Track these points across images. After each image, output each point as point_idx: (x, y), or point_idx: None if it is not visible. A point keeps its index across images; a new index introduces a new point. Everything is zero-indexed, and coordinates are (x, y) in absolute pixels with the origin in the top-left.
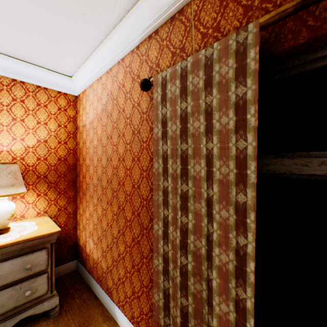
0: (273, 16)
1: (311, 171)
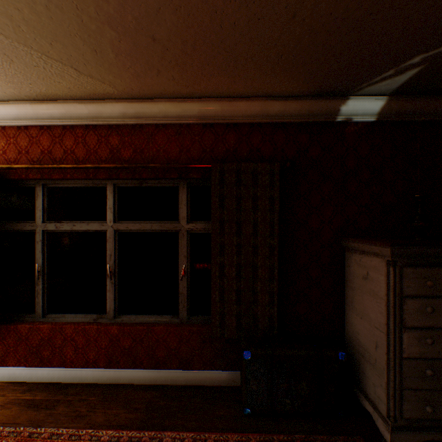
0: (0, 167)
1: (27, 229)
